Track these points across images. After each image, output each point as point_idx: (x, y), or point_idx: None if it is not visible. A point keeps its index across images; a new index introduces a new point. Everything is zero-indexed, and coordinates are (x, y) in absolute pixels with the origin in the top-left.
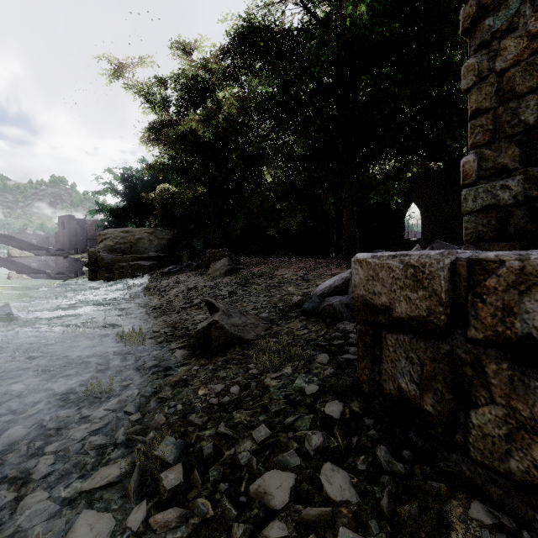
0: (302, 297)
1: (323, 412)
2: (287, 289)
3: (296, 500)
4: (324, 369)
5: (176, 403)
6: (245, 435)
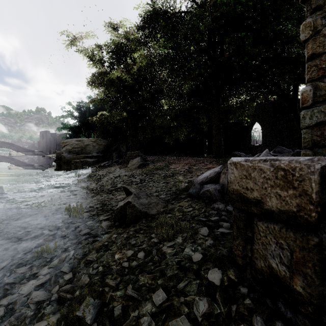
0: (188, 184)
1: (206, 278)
2: (178, 178)
3: None
4: (206, 240)
5: (99, 264)
6: (146, 297)
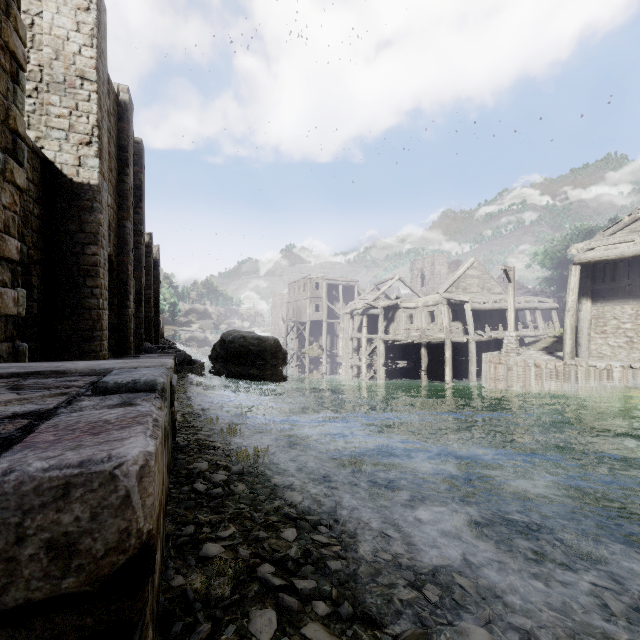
0: None
1: None
2: None
3: (302, 624)
4: None
5: None
6: None
